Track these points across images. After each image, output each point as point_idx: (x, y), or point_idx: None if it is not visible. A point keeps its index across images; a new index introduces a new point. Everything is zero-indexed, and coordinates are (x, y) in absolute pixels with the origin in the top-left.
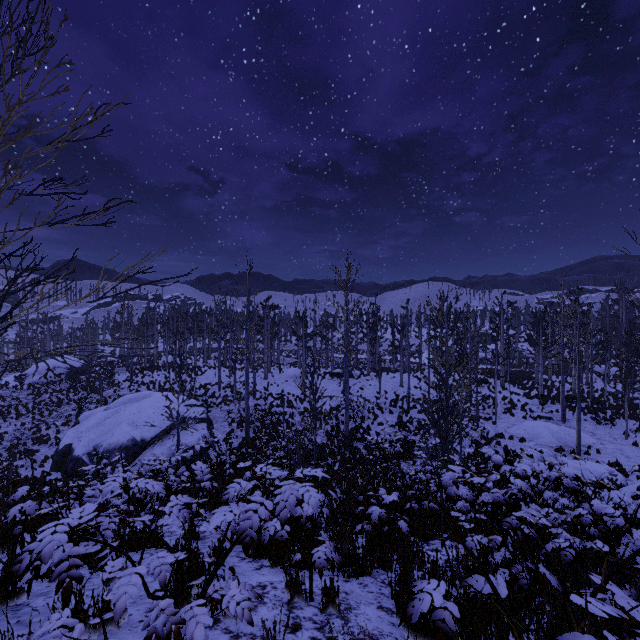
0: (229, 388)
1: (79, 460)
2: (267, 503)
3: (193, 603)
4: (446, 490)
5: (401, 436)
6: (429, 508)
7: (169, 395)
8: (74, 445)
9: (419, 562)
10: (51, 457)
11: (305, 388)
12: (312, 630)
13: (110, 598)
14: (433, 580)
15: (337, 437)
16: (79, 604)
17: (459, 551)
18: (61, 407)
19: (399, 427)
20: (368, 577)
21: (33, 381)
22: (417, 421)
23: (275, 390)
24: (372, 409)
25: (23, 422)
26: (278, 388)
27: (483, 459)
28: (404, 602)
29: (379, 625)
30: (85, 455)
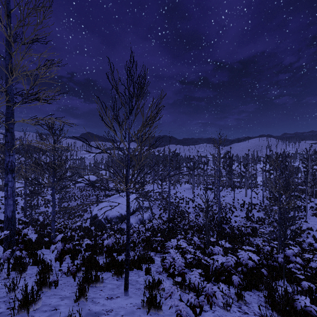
0: (157, 193)
1: (100, 221)
2: (234, 257)
3: (213, 287)
4: (289, 258)
5: (248, 224)
6: (273, 264)
7: (134, 195)
8: (98, 214)
9: (274, 290)
10: (89, 218)
11: (194, 195)
12: (236, 307)
13: (177, 280)
14: (302, 296)
15: (213, 221)
16: (153, 280)
17: (295, 288)
18: (90, 197)
19: (247, 219)
20: (250, 292)
21: (79, 185)
22: (257, 216)
23: (179, 195)
24: (230, 208)
25: (77, 203)
26: (180, 194)
27: (299, 241)
28: (277, 304)
29: (264, 312)
30: (102, 219)
